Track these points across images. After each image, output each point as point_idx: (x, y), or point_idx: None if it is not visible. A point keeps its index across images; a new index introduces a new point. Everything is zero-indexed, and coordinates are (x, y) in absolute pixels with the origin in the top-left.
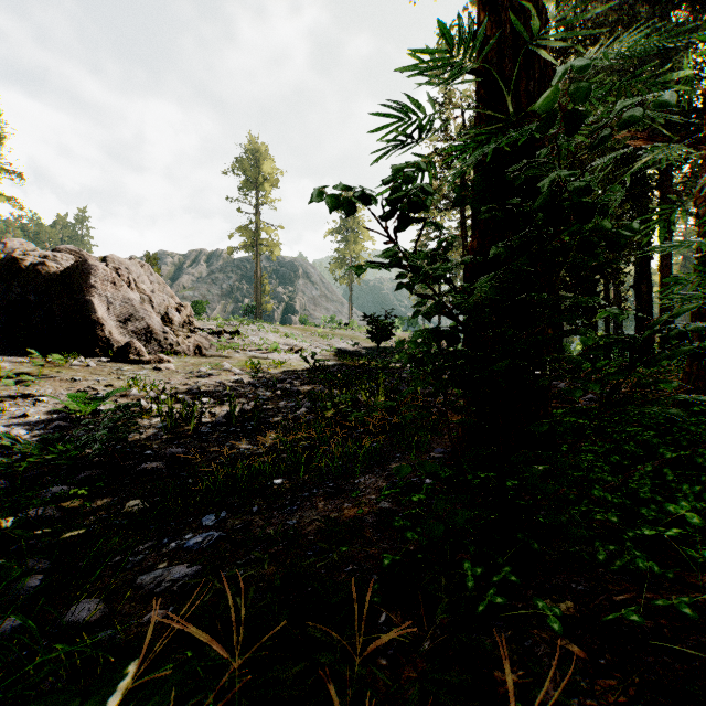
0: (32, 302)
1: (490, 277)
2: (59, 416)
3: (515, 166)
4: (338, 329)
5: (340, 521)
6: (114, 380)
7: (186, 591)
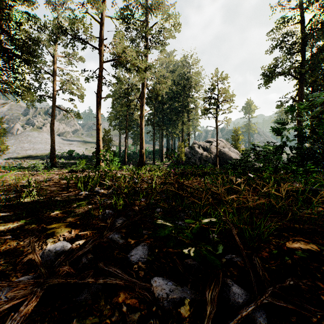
0: None
1: None
2: None
3: None
4: None
5: None
6: None
7: None
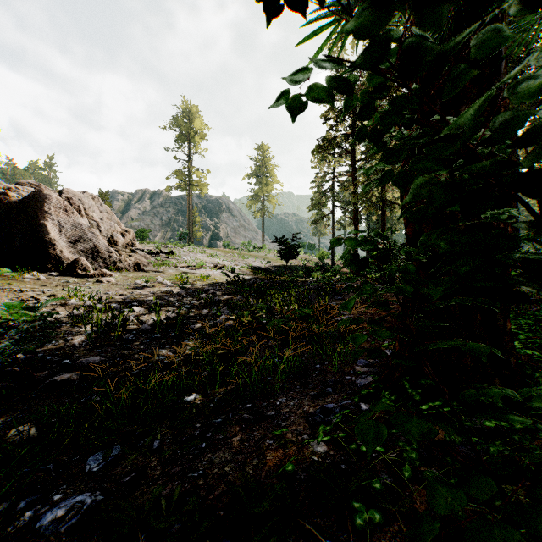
0: None
1: None
2: None
3: None
4: (253, 251)
5: (261, 476)
6: (58, 291)
7: None
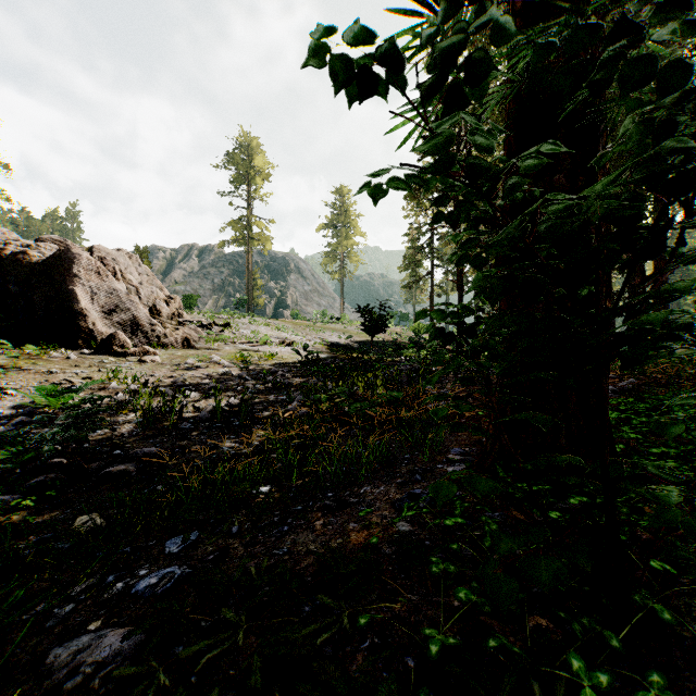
0: (13, 293)
1: (607, 180)
2: (24, 411)
3: (640, 6)
4: (329, 323)
5: (346, 551)
6: (94, 372)
7: (112, 689)
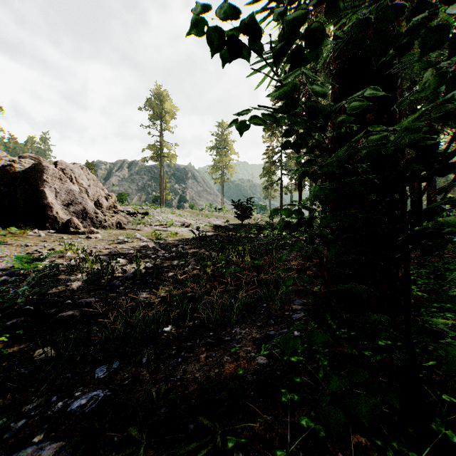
0: (3, 192)
1: (414, 116)
2: (7, 272)
3: None
4: (214, 212)
5: (221, 379)
6: (56, 245)
7: None
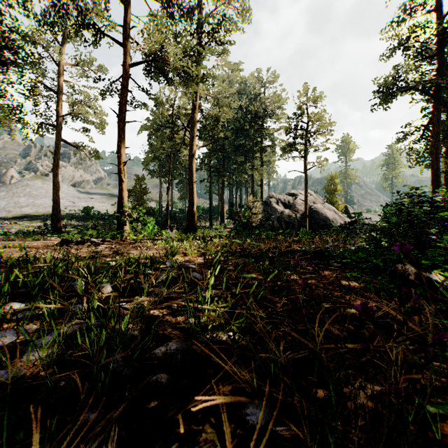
0: None
1: None
2: None
3: None
4: None
5: None
6: None
7: None
